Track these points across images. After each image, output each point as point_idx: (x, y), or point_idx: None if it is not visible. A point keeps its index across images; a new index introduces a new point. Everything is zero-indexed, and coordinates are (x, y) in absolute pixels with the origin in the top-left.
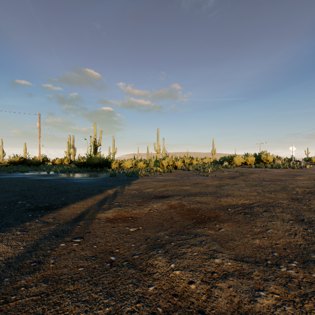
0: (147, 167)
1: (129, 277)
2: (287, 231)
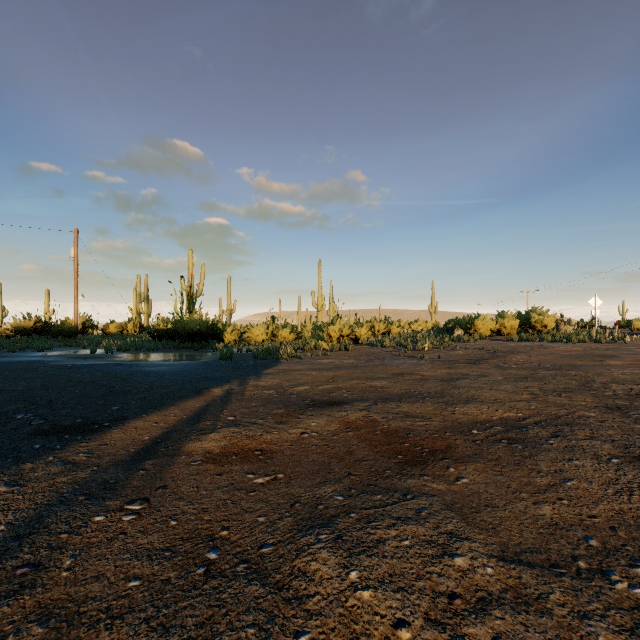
0: (297, 340)
1: (248, 607)
2: (610, 483)
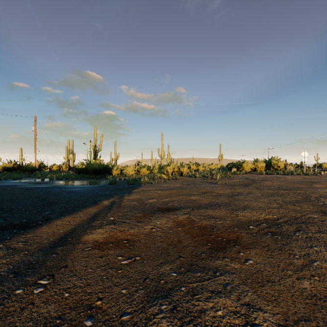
0: (150, 174)
1: None
2: None
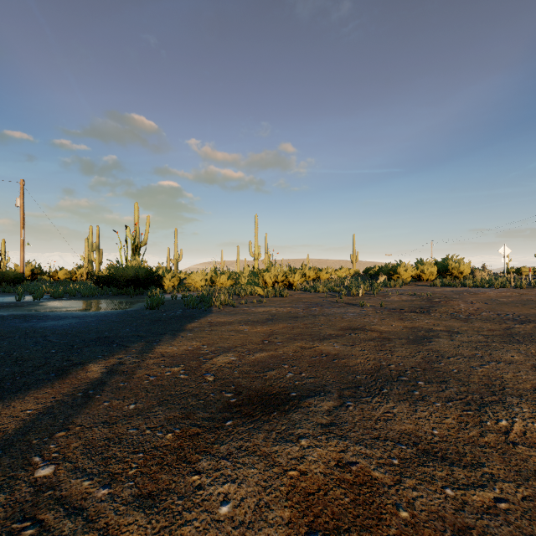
0: (235, 286)
1: None
2: None
